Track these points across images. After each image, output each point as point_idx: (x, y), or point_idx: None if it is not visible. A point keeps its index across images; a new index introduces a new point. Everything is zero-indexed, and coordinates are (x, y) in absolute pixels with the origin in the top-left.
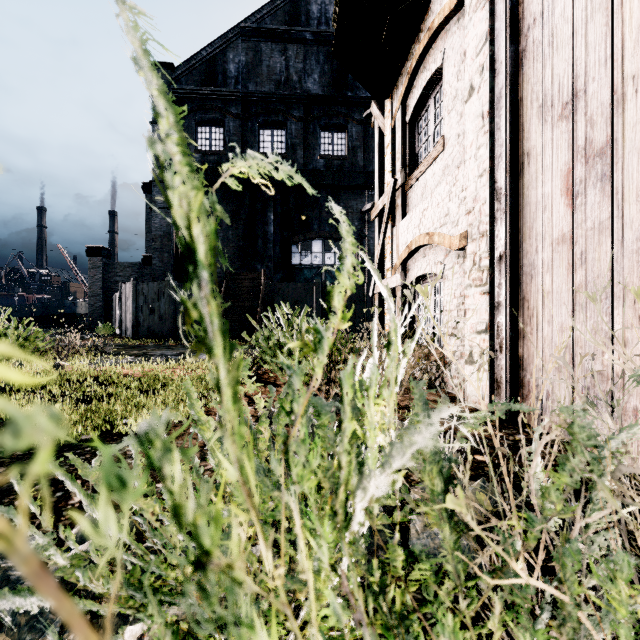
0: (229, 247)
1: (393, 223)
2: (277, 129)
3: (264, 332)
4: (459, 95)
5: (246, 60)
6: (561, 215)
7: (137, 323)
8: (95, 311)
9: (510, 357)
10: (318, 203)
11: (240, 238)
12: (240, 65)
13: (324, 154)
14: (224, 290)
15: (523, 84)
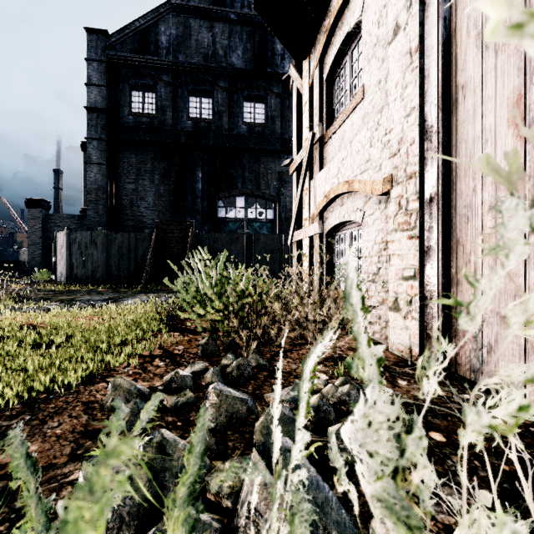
0: (161, 201)
1: (311, 175)
2: (205, 97)
3: (186, 278)
4: (380, 41)
5: (176, 33)
6: (508, 148)
7: (71, 269)
8: (34, 258)
9: (442, 305)
10: (241, 164)
11: (171, 193)
12: (171, 37)
13: (247, 121)
14: (154, 239)
15: (457, 14)
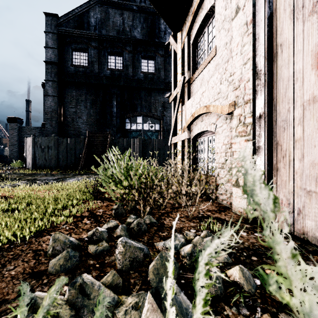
0: (91, 119)
1: (182, 103)
2: (118, 56)
3: (105, 166)
4: (227, 18)
5: (100, 17)
6: (312, 83)
7: (35, 160)
8: (13, 154)
9: (268, 183)
10: (140, 97)
11: (97, 114)
12: (97, 19)
13: (143, 71)
14: (86, 142)
15: None
